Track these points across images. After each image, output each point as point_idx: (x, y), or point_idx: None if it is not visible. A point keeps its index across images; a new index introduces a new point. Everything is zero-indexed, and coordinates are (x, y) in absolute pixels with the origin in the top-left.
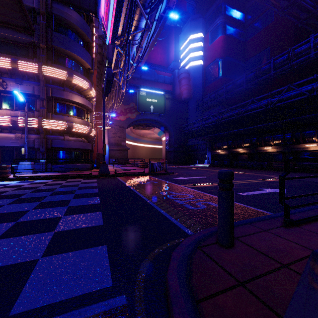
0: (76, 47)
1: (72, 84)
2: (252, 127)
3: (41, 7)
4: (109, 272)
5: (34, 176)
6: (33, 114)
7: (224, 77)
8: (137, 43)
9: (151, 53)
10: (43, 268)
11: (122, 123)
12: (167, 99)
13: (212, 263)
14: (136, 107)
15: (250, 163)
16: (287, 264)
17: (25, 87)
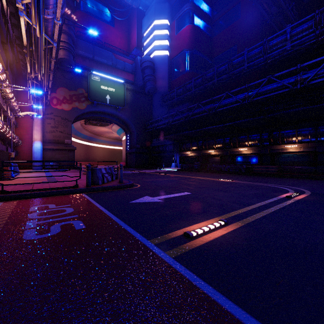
0: None
1: None
2: (230, 123)
3: None
4: None
5: None
6: None
7: (192, 71)
8: None
9: (109, 35)
10: None
11: (66, 114)
12: (127, 90)
13: None
14: (86, 95)
15: (226, 167)
16: None
17: None
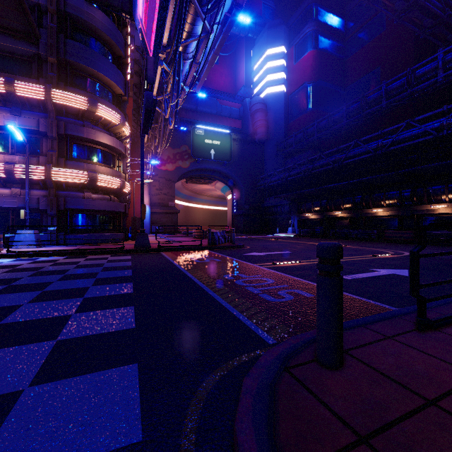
0: (102, 63)
1: (96, 117)
2: (356, 180)
3: (50, 3)
4: (138, 414)
5: (38, 251)
6: (38, 159)
7: (316, 110)
8: (191, 58)
9: (212, 75)
10: (28, 406)
11: (170, 175)
12: (234, 141)
13: (310, 398)
14: (190, 152)
15: (353, 232)
16: (434, 398)
17: (26, 121)
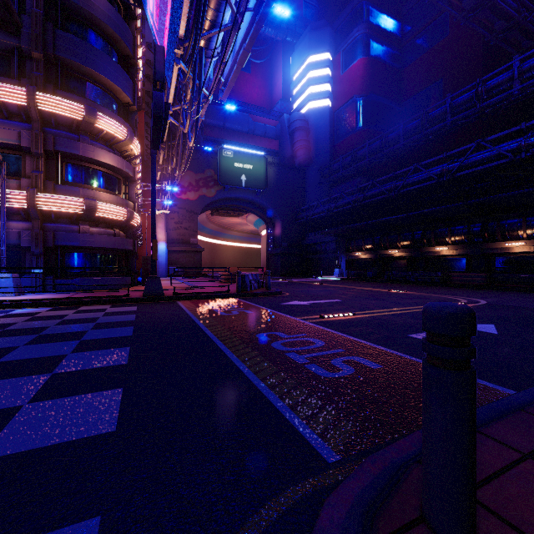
0: (103, 63)
1: (96, 130)
2: (417, 212)
3: None
4: None
5: (15, 300)
6: (18, 182)
7: (367, 129)
8: (216, 56)
9: (243, 86)
10: None
11: (191, 206)
12: (269, 165)
13: None
14: (216, 177)
15: (413, 275)
16: None
17: (3, 132)
